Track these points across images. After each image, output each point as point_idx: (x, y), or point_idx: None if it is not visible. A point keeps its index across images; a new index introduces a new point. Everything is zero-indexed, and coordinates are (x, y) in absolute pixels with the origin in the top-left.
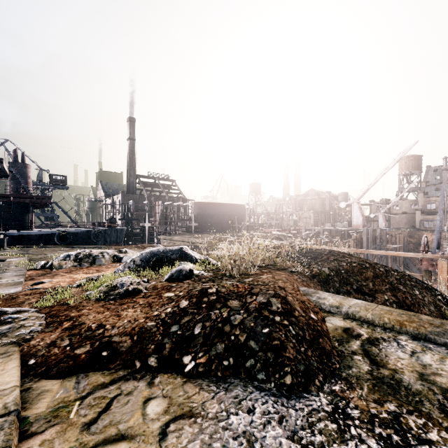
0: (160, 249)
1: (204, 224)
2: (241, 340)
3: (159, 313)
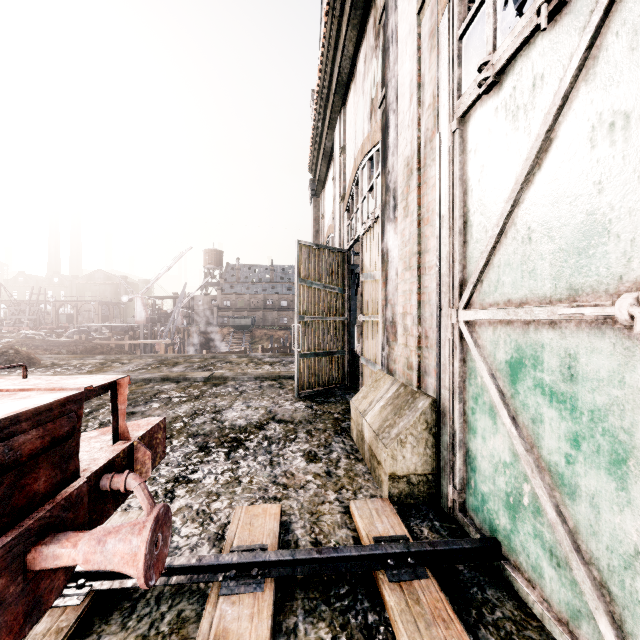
0: None
1: None
2: None
3: None
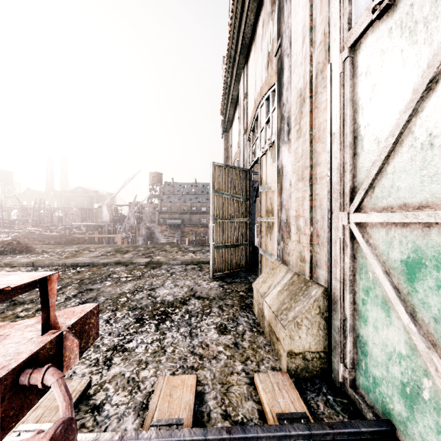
0: None
1: None
2: (2, 250)
3: None
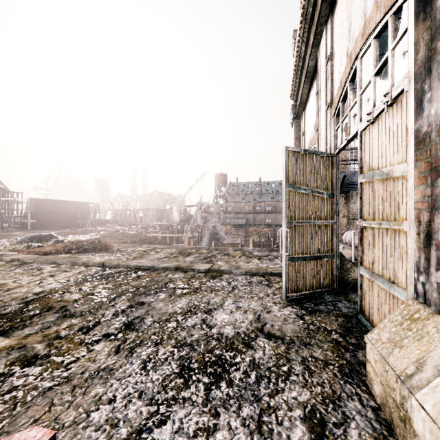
0: (38, 234)
1: (43, 220)
2: (86, 248)
3: (60, 246)
